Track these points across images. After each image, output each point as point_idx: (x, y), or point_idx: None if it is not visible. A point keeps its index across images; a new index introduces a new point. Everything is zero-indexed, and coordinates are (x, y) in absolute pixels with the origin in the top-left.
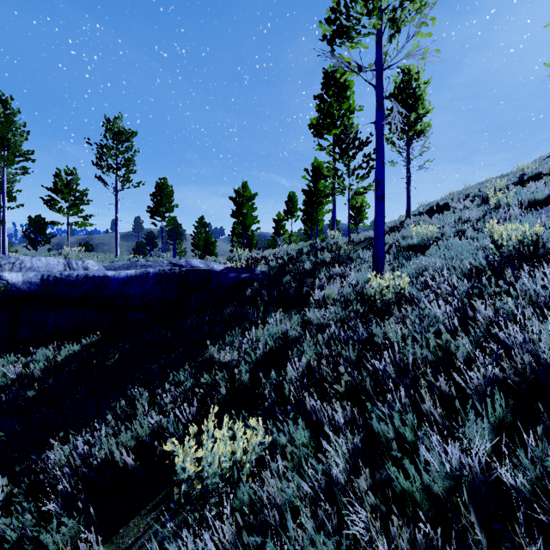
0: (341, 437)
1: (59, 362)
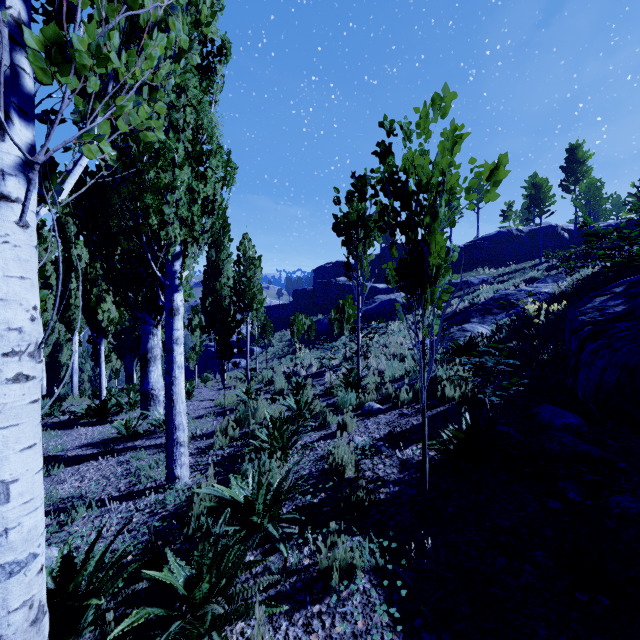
0: None
1: None
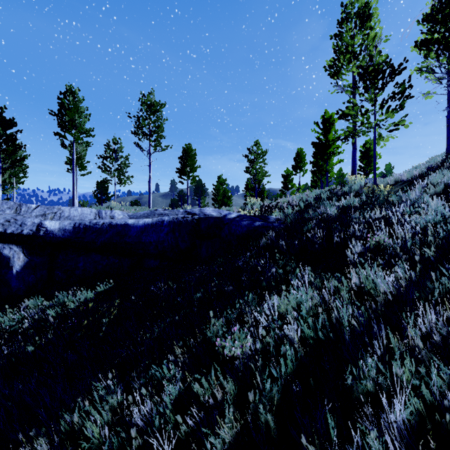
0: None
1: (71, 310)
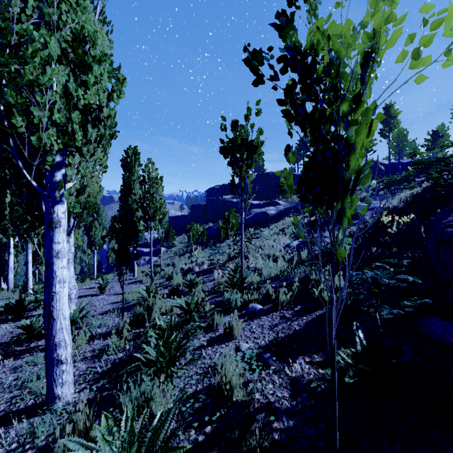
0: None
1: None
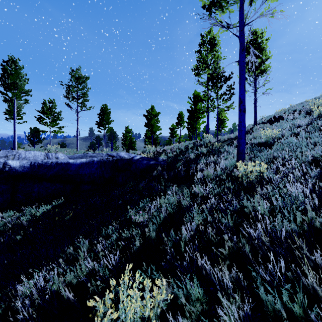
0: (231, 301)
1: (38, 216)
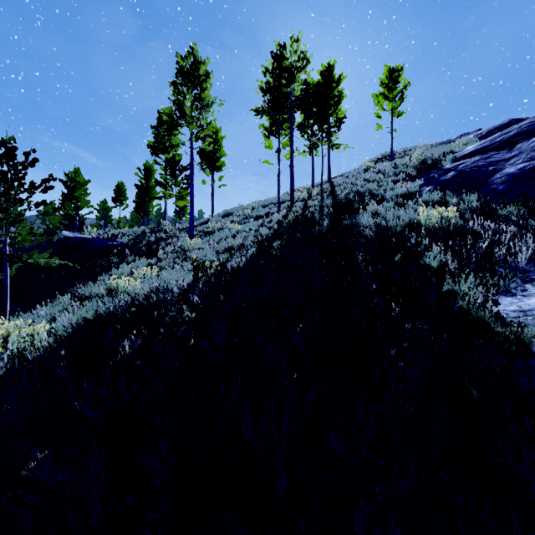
0: (178, 269)
1: None
